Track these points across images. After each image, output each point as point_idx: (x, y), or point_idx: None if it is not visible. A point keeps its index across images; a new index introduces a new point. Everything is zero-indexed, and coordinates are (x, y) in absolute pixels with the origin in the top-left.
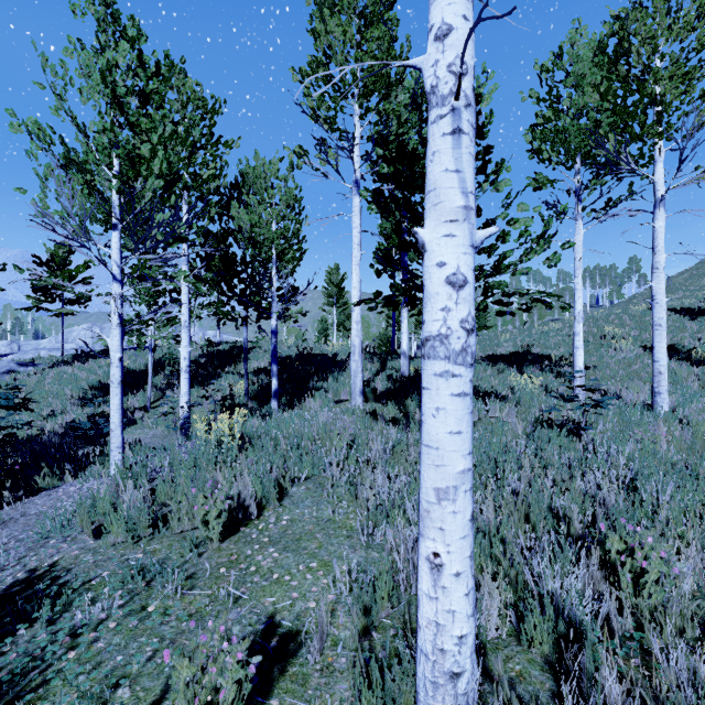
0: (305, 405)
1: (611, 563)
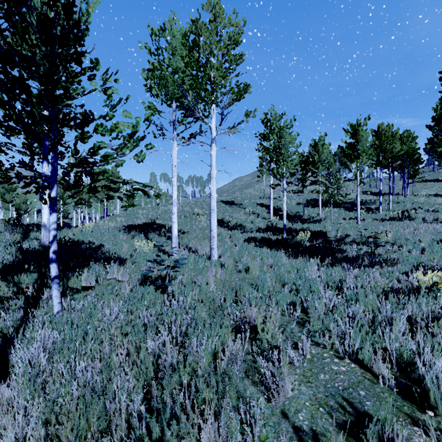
0: None
1: None
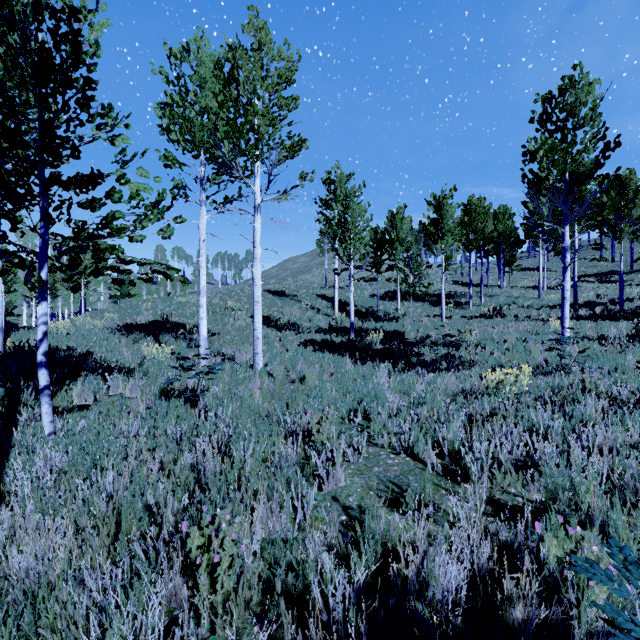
0: None
1: (192, 564)
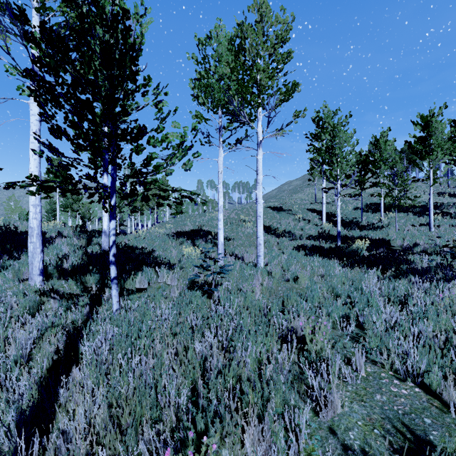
0: None
1: None
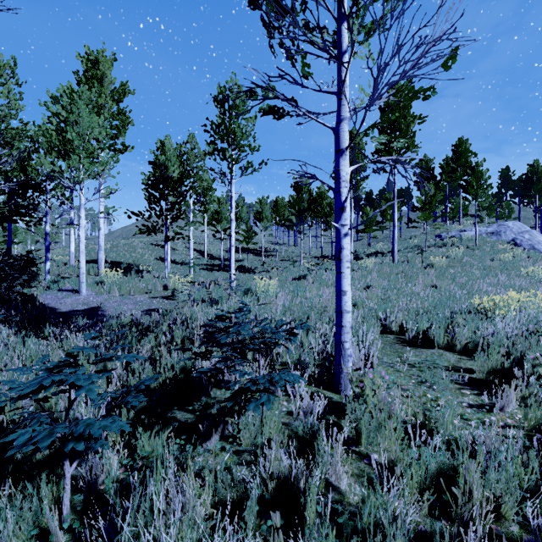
0: (43, 282)
1: None
